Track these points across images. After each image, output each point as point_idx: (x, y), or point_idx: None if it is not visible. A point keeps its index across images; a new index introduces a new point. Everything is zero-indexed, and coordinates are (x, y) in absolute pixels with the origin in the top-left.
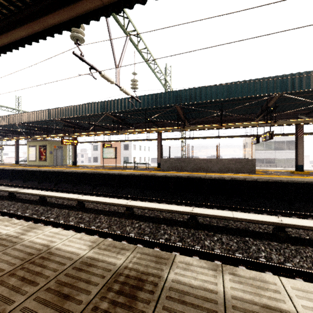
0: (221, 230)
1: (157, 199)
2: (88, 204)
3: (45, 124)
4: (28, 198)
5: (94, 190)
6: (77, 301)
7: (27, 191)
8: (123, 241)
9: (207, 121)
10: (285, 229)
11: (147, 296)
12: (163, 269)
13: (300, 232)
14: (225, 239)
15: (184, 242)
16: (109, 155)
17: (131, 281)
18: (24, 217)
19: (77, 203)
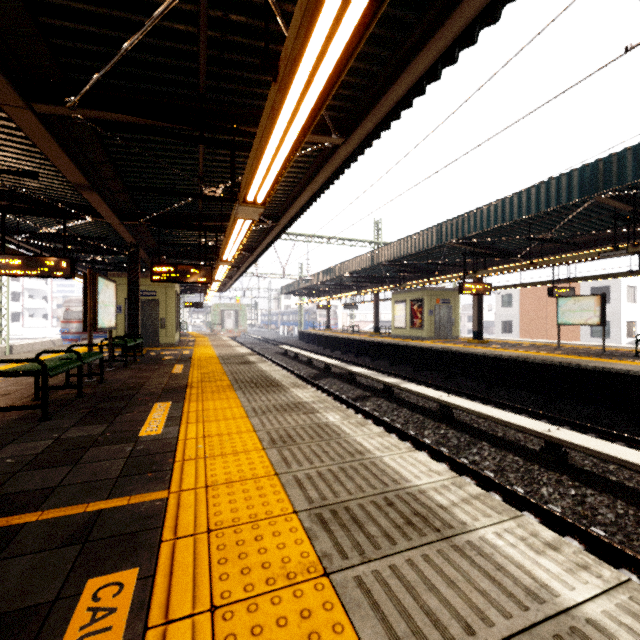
0: None
1: None
2: (570, 455)
3: (423, 259)
4: (414, 401)
5: (551, 410)
6: None
7: (415, 389)
8: None
9: None
10: None
11: None
12: None
13: None
14: None
15: None
16: (579, 316)
17: None
18: (426, 447)
19: (544, 446)
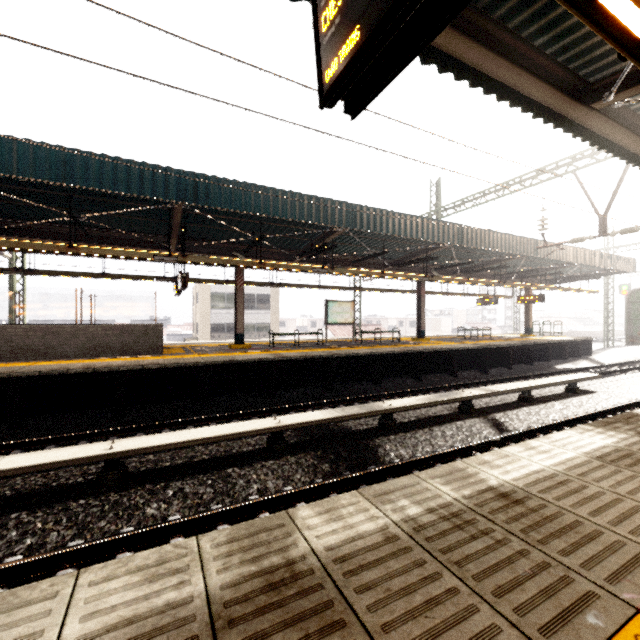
0: None
1: None
2: None
3: None
4: None
5: None
6: None
7: None
8: None
9: (56, 232)
10: (142, 459)
11: None
12: None
13: (164, 456)
14: None
15: None
16: None
17: None
18: None
19: None
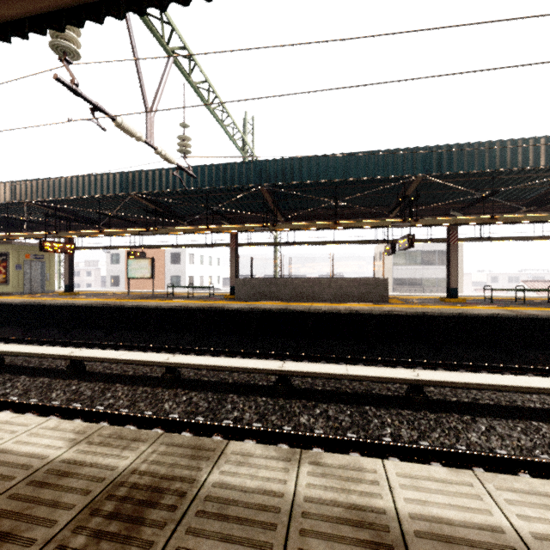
0: (328, 396)
1: (227, 350)
2: (92, 365)
3: (6, 212)
4: None
5: (108, 339)
6: (25, 542)
7: None
8: (156, 428)
9: (314, 215)
10: (425, 389)
11: (163, 516)
12: (201, 468)
13: (445, 391)
14: (332, 411)
15: (265, 422)
16: (140, 272)
17: (140, 494)
18: None
19: (69, 364)
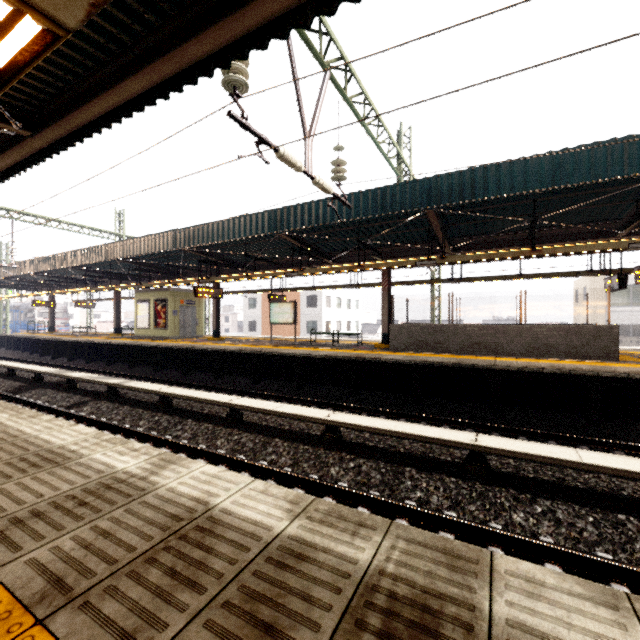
0: (548, 489)
1: (387, 410)
2: (248, 415)
3: (166, 260)
4: (140, 398)
5: (256, 388)
6: None
7: (138, 386)
8: (327, 497)
9: (494, 241)
10: None
11: None
12: (473, 588)
13: None
14: (563, 513)
15: (461, 512)
16: (283, 317)
17: (406, 610)
18: (136, 434)
19: (229, 412)
